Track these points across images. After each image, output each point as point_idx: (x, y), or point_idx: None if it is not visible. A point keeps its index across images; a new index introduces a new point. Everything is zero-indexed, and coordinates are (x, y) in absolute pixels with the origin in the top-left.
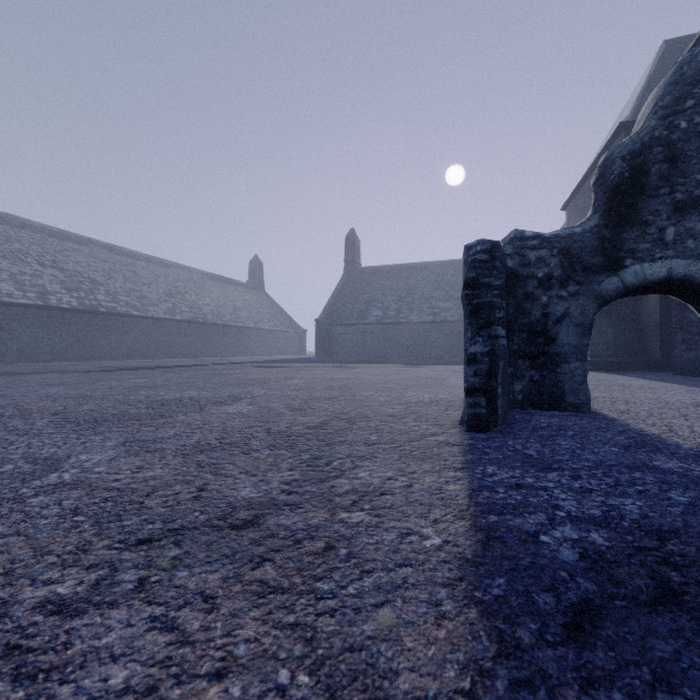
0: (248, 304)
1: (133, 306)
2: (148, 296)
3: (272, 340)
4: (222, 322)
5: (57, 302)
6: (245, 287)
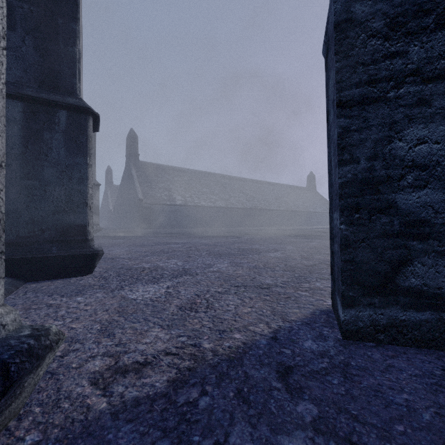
0: (309, 199)
1: (266, 205)
2: (269, 200)
3: (322, 218)
4: (298, 209)
5: (246, 206)
6: (306, 189)
